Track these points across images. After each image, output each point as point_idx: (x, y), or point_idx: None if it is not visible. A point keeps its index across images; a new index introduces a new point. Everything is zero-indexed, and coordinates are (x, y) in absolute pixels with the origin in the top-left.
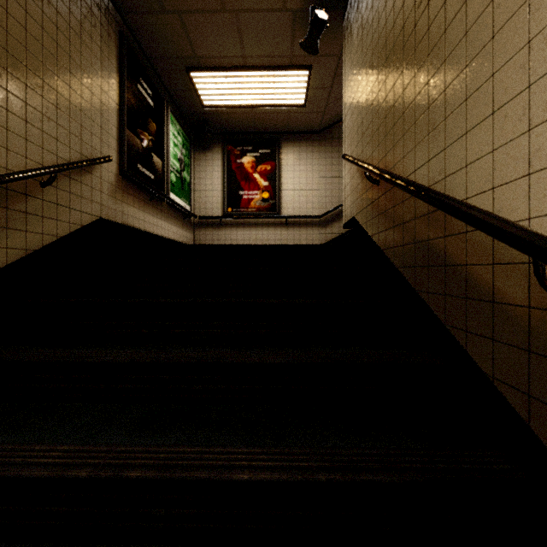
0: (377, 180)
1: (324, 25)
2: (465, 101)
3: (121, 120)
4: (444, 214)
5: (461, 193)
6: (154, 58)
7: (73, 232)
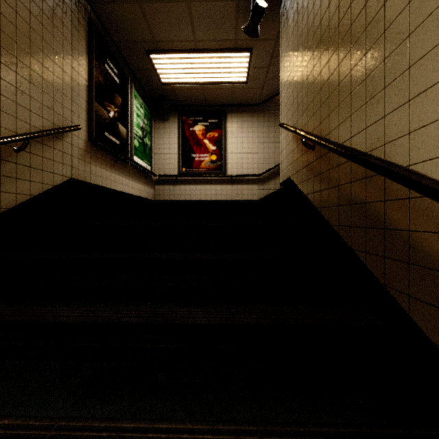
0: (312, 146)
1: (263, 12)
2: (408, 69)
3: (90, 94)
4: (384, 179)
5: (404, 160)
6: (119, 42)
7: (45, 191)
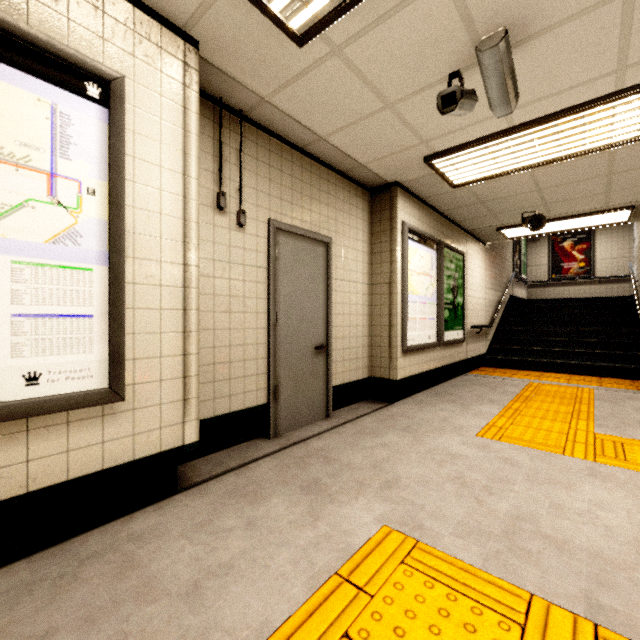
0: (636, 281)
1: None
2: None
3: (513, 255)
4: None
5: None
6: None
7: (507, 301)
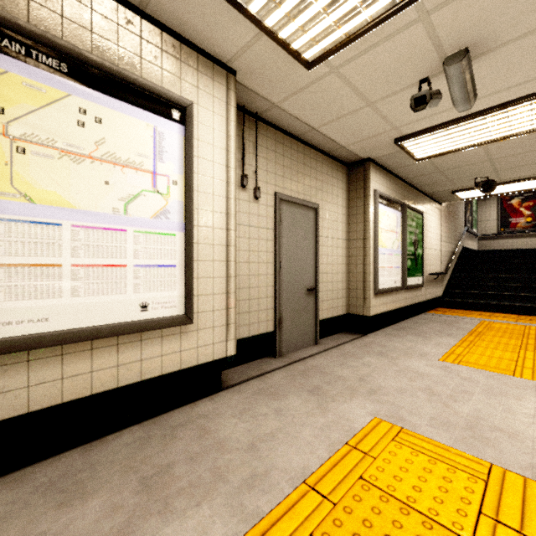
0: None
1: None
2: None
3: (465, 212)
4: None
5: None
6: None
7: (459, 252)
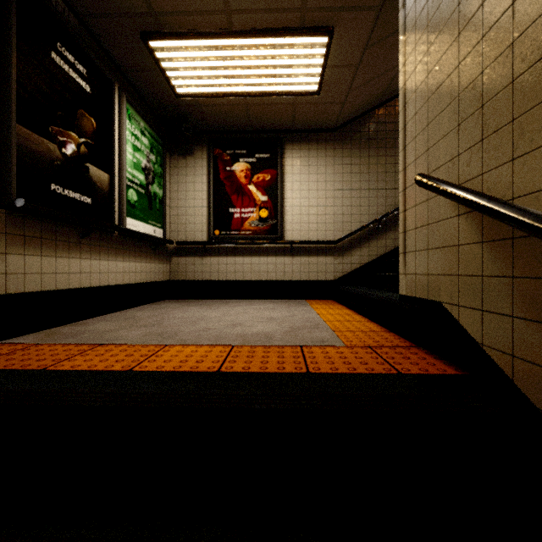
0: None
1: None
2: None
3: (3, 109)
4: None
5: None
6: (88, 15)
7: None
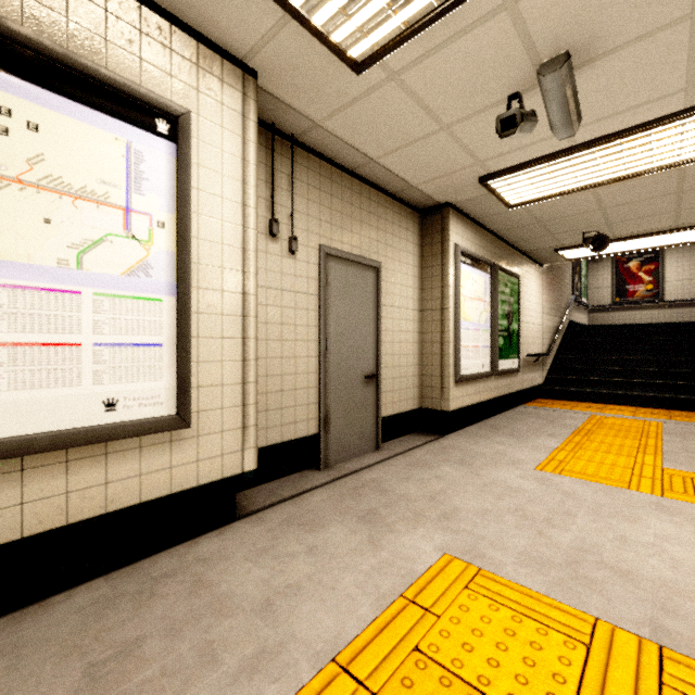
0: None
1: None
2: None
3: (572, 277)
4: None
5: None
6: None
7: (566, 327)
